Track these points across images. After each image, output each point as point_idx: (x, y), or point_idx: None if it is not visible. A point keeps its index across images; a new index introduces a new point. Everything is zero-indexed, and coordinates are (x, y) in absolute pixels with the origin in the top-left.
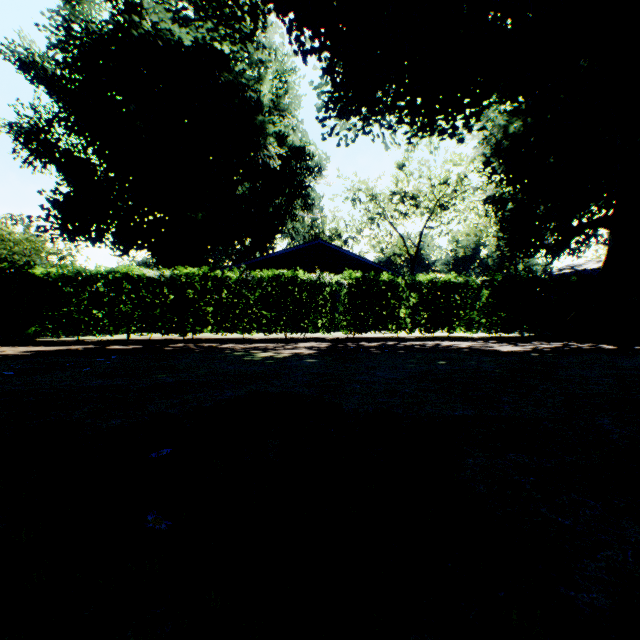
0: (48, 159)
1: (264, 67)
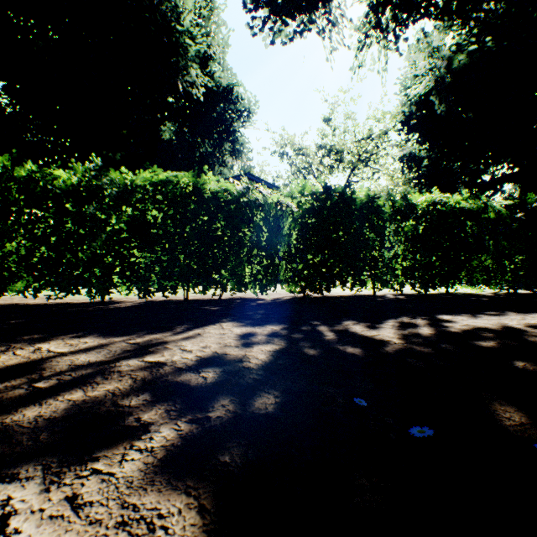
0: None
1: None
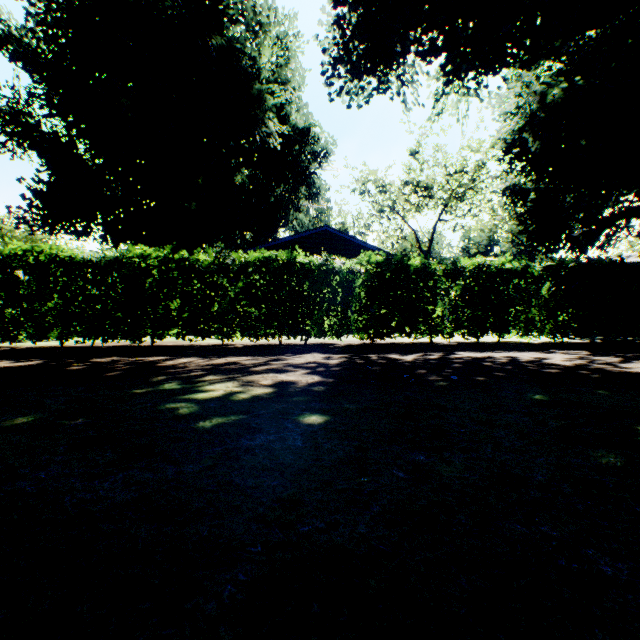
0: (28, 144)
1: (262, 31)
